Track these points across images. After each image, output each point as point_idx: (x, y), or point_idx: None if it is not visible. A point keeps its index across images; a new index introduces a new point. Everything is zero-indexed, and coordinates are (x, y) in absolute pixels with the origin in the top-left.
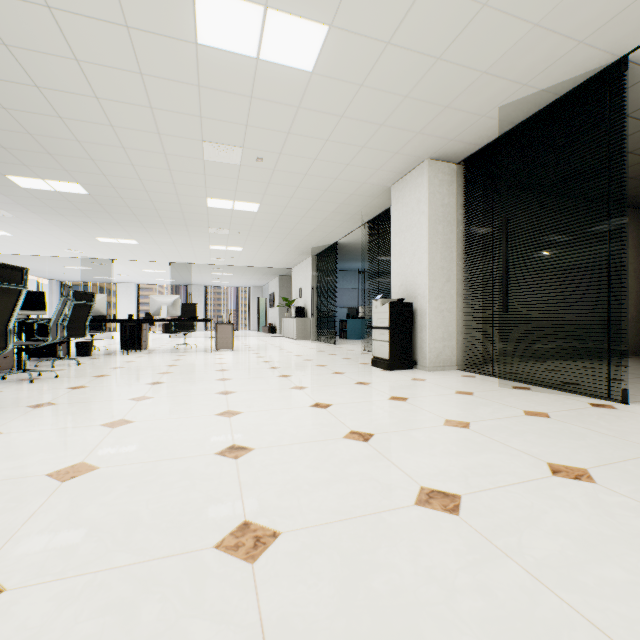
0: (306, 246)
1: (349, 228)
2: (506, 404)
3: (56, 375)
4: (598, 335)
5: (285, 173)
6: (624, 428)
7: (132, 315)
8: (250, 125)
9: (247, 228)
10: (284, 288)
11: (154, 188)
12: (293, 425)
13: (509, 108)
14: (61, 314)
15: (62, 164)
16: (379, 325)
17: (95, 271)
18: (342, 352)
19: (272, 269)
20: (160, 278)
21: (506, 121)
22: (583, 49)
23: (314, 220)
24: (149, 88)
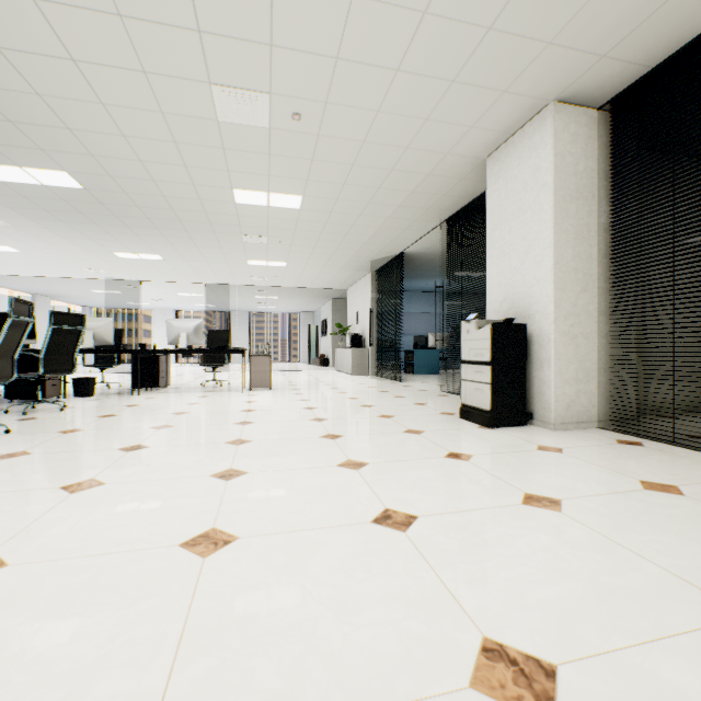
0: (364, 259)
1: (420, 231)
2: None
3: (7, 430)
4: None
5: (334, 141)
6: None
7: (144, 344)
8: (276, 44)
9: (289, 234)
10: (338, 313)
11: (162, 175)
12: (335, 601)
13: None
14: (18, 342)
15: (33, 139)
16: (473, 358)
17: (126, 296)
18: (412, 393)
19: (323, 290)
20: (199, 303)
21: None
22: None
23: (374, 220)
24: None
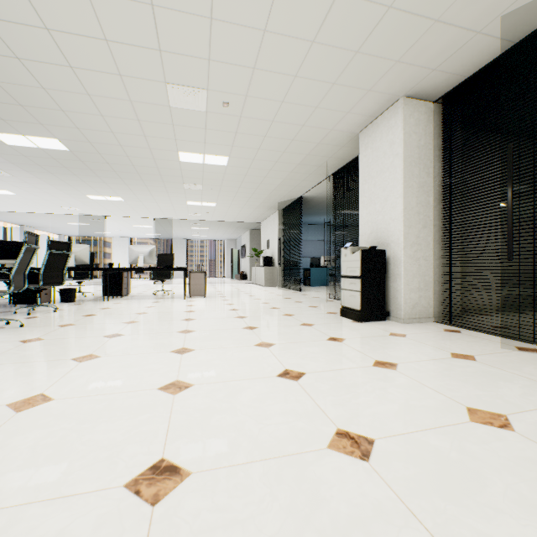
0: (273, 201)
1: (314, 181)
2: (532, 378)
3: (21, 324)
4: None
5: (252, 120)
6: None
7: (112, 264)
8: (213, 59)
9: (218, 183)
10: (254, 240)
11: (127, 142)
12: (254, 414)
13: (512, 18)
14: (28, 263)
15: (36, 117)
16: (349, 274)
17: (93, 227)
18: (308, 299)
19: (243, 223)
20: (148, 233)
21: (504, 39)
22: None
23: (281, 173)
24: (99, 11)
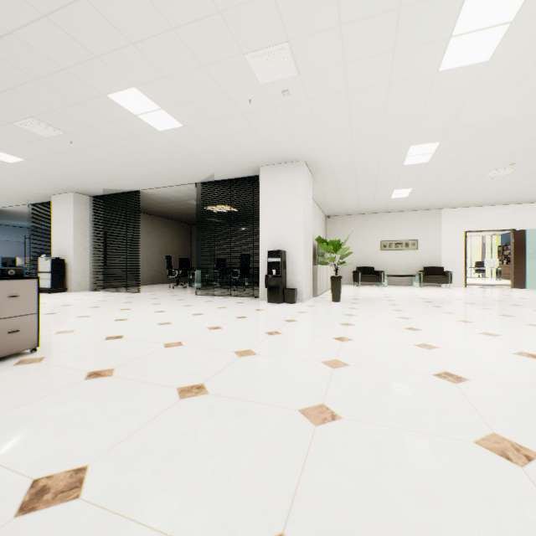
0: None
1: (14, 204)
2: (101, 296)
3: None
4: (163, 274)
5: None
6: (129, 296)
7: None
8: None
9: None
10: None
11: None
12: None
13: (108, 190)
14: None
15: None
16: (44, 271)
17: None
18: None
19: None
20: None
21: (108, 192)
22: (126, 186)
23: None
24: None
